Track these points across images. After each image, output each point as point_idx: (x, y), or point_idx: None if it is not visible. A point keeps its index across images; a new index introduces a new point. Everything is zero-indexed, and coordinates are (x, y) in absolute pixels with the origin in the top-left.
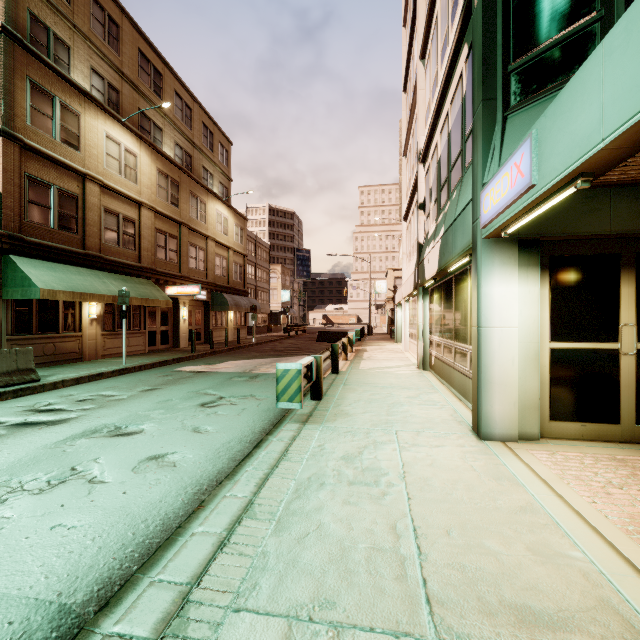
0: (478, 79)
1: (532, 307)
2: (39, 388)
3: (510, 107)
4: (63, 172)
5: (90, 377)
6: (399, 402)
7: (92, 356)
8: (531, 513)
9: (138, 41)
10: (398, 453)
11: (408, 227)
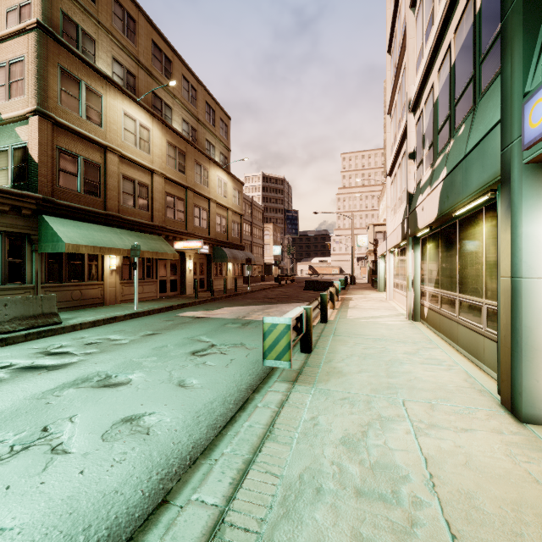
0: None
1: None
2: (60, 330)
3: None
4: (88, 145)
5: (105, 320)
6: (397, 359)
7: (112, 301)
8: None
9: (151, 33)
10: (414, 438)
11: (393, 181)
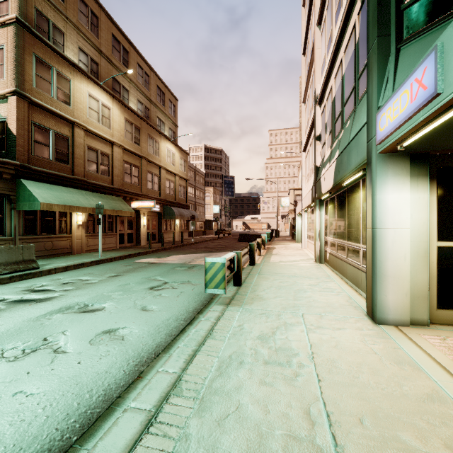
0: (373, 20)
1: (422, 211)
2: (38, 273)
3: (403, 40)
4: (58, 121)
5: (75, 266)
6: (303, 289)
7: (79, 251)
8: (439, 402)
9: (111, 28)
10: (306, 334)
11: (307, 156)
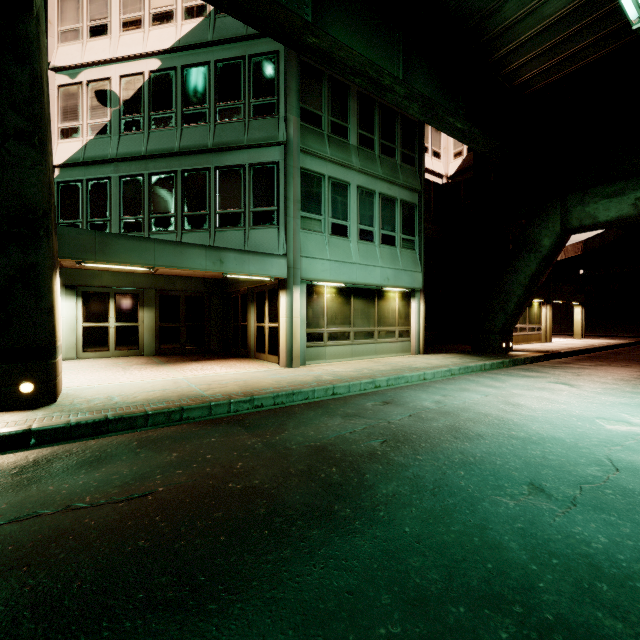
0: None
1: (73, 310)
2: None
3: None
4: None
5: None
6: None
7: None
8: None
9: None
10: None
11: None
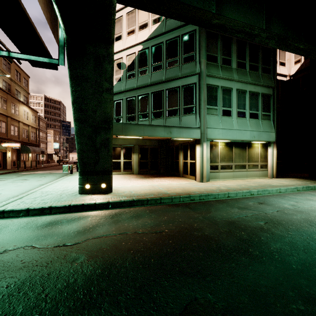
0: None
1: None
2: None
3: None
4: None
5: None
6: None
7: None
8: None
9: None
10: None
11: None
